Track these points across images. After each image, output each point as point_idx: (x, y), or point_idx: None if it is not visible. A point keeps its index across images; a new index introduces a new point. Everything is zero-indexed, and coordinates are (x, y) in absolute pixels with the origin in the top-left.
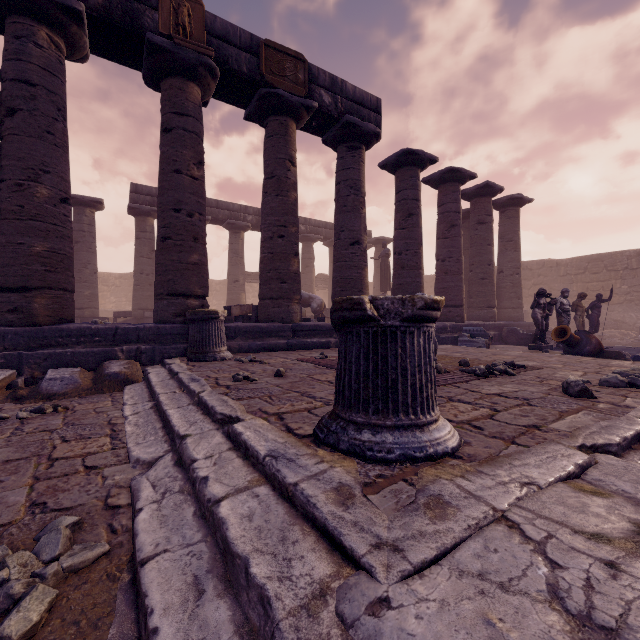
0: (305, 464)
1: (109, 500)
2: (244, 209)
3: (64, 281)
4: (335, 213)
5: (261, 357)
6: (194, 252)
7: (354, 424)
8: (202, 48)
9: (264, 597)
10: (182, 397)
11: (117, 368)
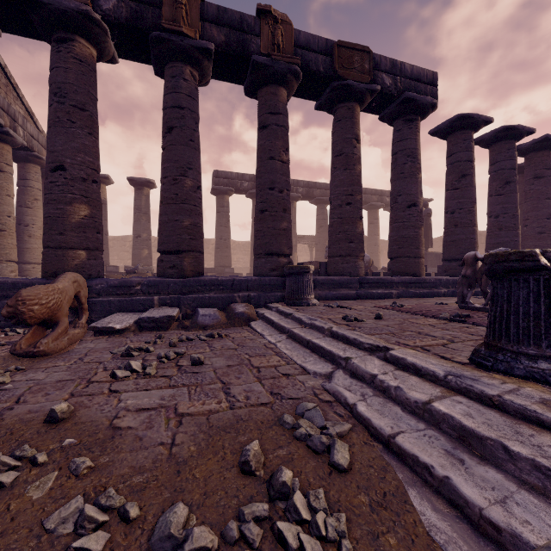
0: (491, 383)
1: (319, 396)
2: (296, 183)
3: (200, 246)
4: (392, 180)
5: (341, 304)
6: (284, 220)
7: (525, 355)
8: (291, 59)
9: (540, 466)
10: (311, 331)
11: (242, 309)
